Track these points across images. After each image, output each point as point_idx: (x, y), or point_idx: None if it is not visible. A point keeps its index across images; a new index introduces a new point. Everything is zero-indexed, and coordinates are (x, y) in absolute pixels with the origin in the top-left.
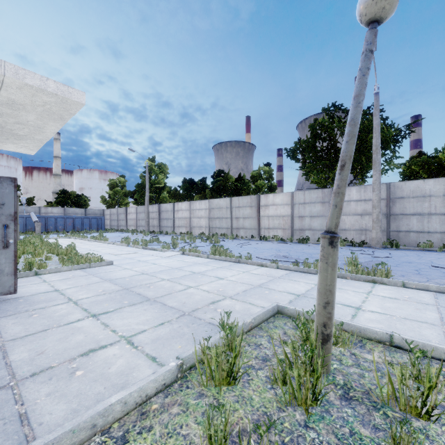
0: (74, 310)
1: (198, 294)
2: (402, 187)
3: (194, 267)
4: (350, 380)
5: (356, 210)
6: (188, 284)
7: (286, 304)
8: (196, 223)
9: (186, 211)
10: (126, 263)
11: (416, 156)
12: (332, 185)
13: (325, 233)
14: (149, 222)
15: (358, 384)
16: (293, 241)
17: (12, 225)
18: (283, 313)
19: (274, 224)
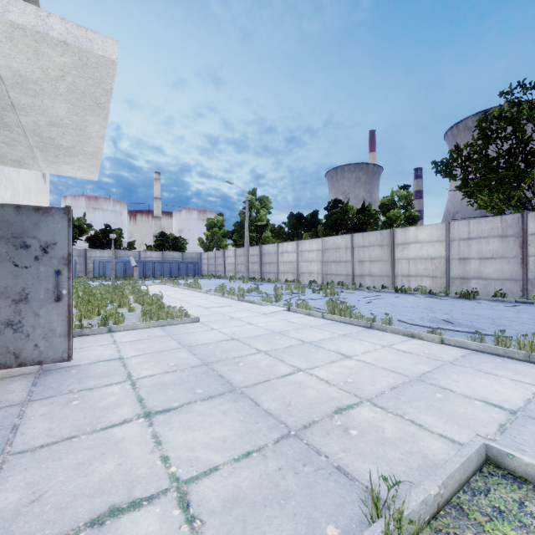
0: (126, 398)
1: (312, 386)
2: None
3: (303, 332)
4: None
5: None
6: (294, 364)
7: (494, 434)
8: (305, 268)
9: (293, 253)
10: (215, 321)
11: None
12: (518, 210)
13: None
14: (248, 267)
15: None
16: (450, 295)
17: (66, 271)
18: (502, 467)
19: (418, 269)
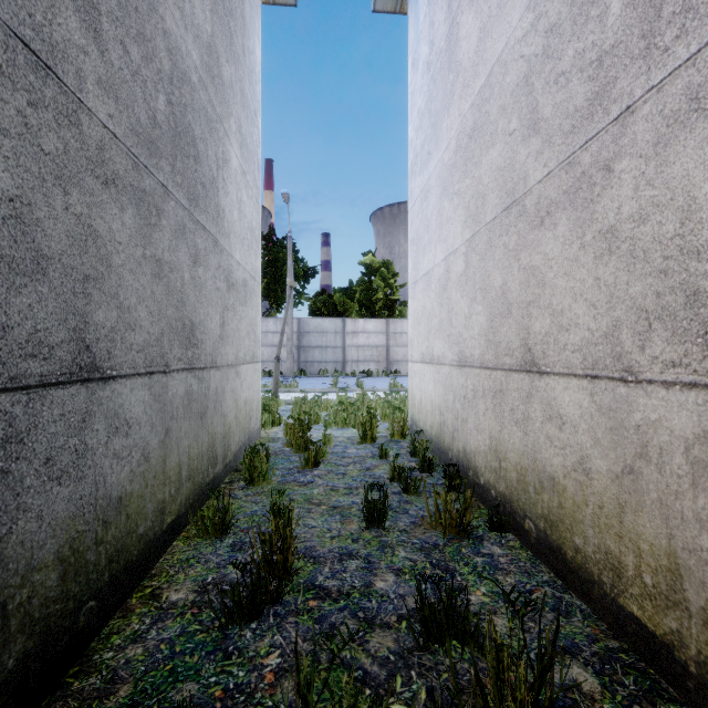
0: None
1: None
2: (309, 323)
3: None
4: (284, 410)
5: (273, 341)
6: None
7: None
8: None
9: None
10: None
11: (320, 293)
12: None
13: (276, 357)
14: None
15: (287, 410)
16: None
17: None
18: None
19: None
